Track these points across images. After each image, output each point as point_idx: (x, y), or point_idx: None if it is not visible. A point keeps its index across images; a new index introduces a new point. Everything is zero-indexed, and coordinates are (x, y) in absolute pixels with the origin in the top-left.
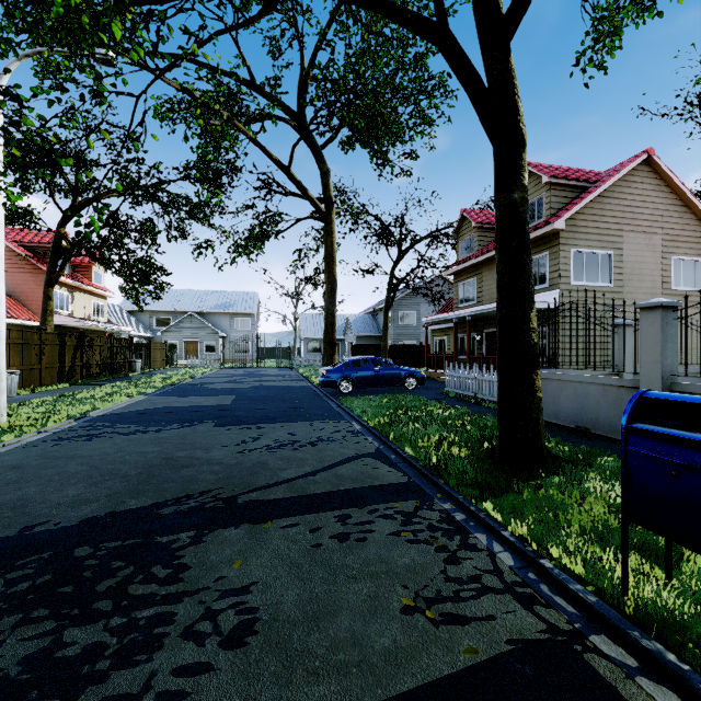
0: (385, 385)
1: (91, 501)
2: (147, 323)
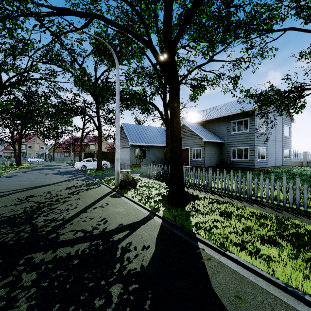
0: None
1: None
2: None
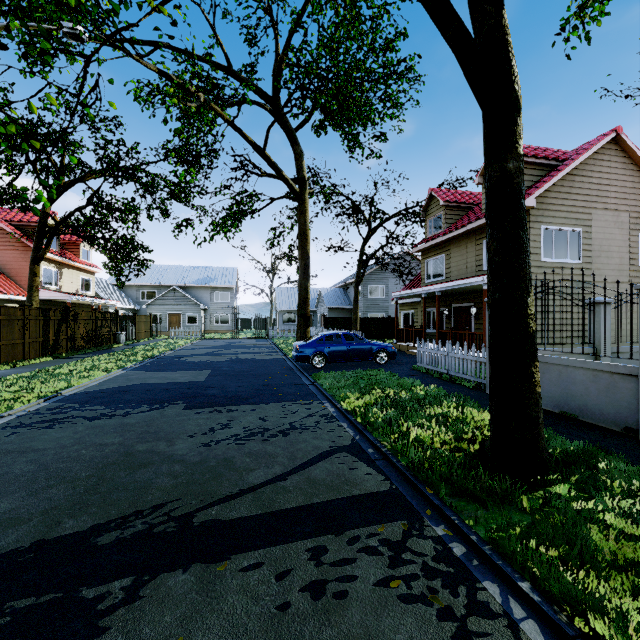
0: (356, 359)
1: (22, 521)
2: (133, 297)
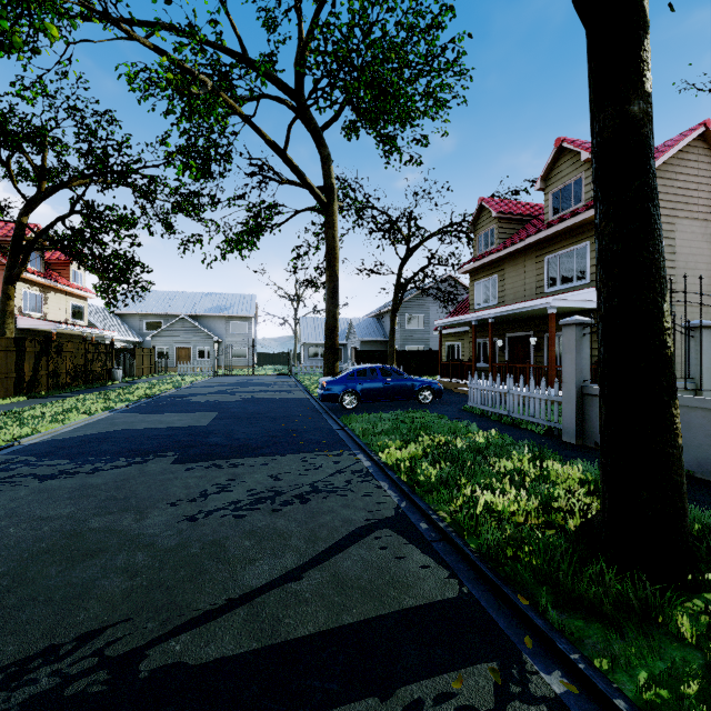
0: (395, 398)
1: None
2: (136, 327)
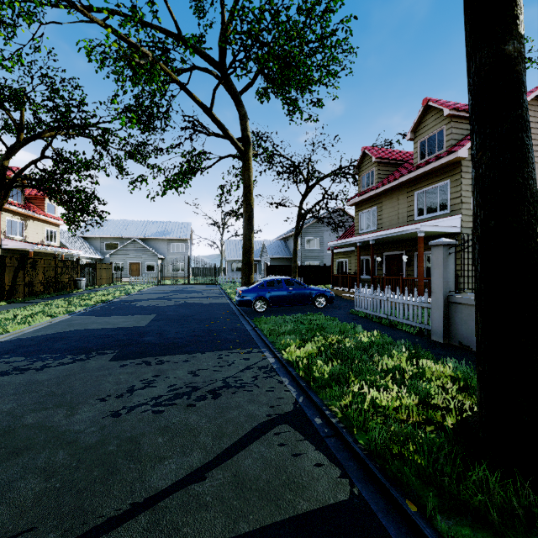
0: (297, 303)
1: None
2: (98, 247)
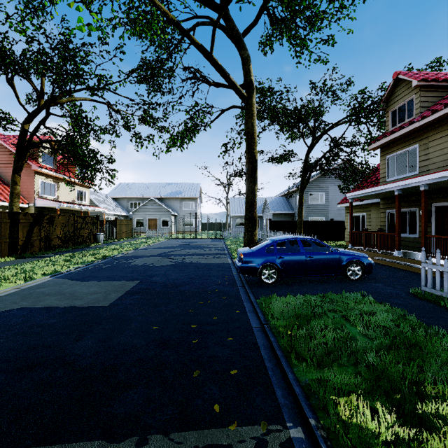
0: (319, 273)
1: None
2: (125, 206)
